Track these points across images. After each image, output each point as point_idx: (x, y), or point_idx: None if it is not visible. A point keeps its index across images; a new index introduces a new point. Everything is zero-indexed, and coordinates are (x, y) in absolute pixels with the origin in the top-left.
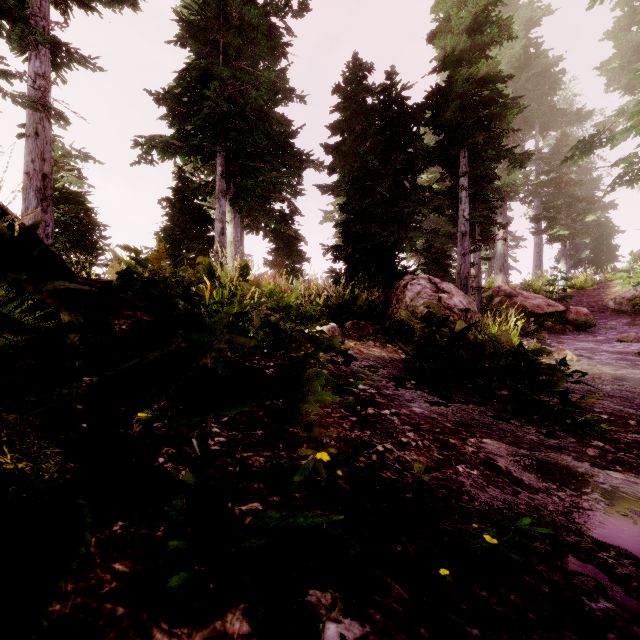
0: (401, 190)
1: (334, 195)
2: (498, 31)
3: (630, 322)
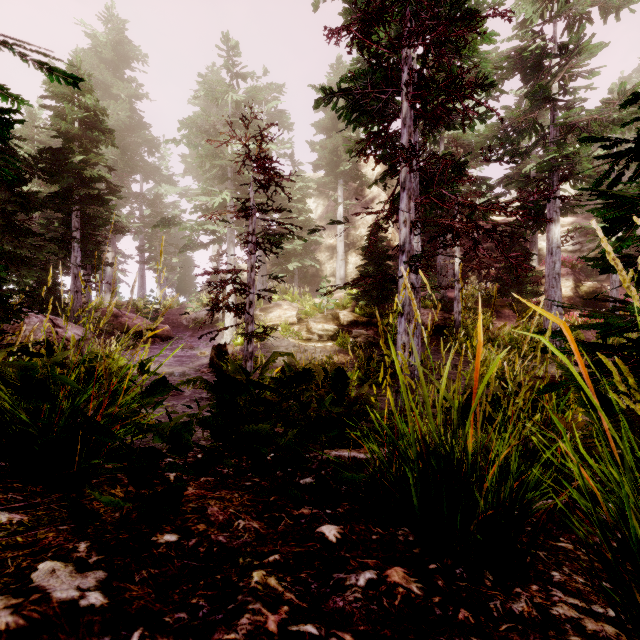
0: (10, 225)
1: None
2: (105, 137)
3: (192, 335)
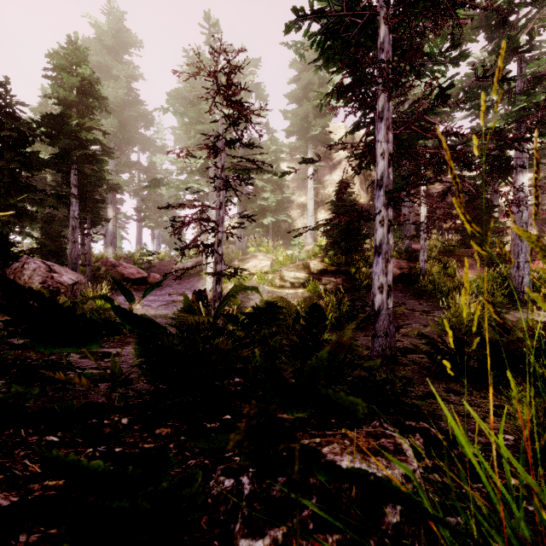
0: (16, 182)
1: None
2: (99, 103)
3: (179, 282)
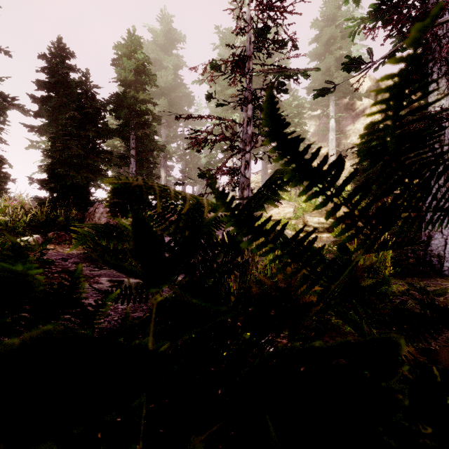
0: (94, 148)
1: (40, 134)
2: (149, 79)
3: None
